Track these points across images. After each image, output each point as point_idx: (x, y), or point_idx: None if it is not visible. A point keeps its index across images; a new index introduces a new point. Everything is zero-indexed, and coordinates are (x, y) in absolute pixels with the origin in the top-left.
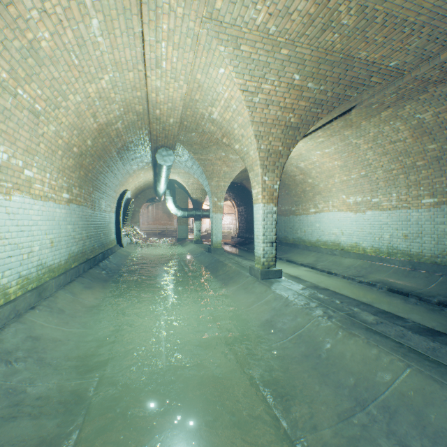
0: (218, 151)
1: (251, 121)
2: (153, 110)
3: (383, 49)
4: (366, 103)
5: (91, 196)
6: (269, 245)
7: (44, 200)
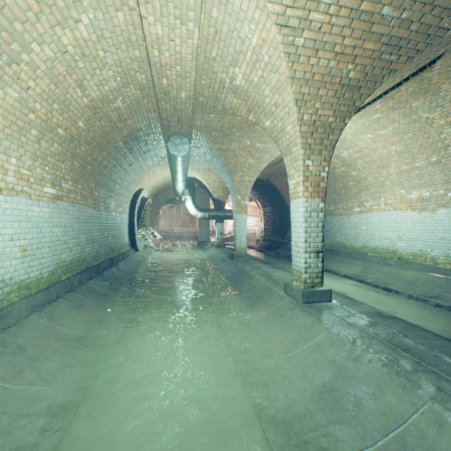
0: (242, 138)
1: (291, 78)
2: (158, 79)
3: None
4: None
5: (92, 193)
6: (314, 255)
7: (7, 193)
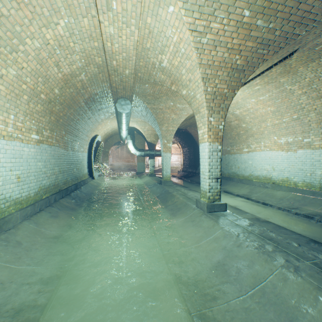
0: (167, 101)
1: (199, 64)
2: (110, 61)
3: None
4: (310, 44)
5: (63, 138)
6: (215, 181)
7: (7, 139)
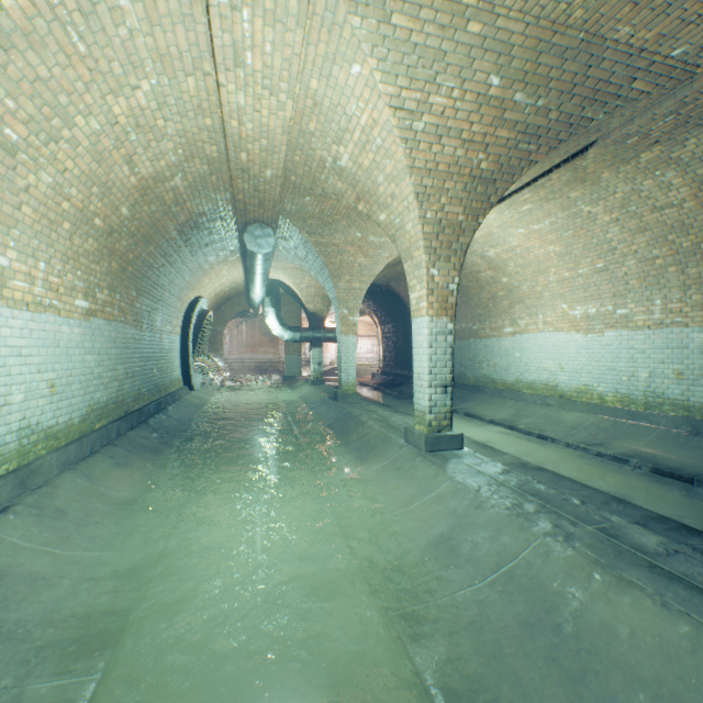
0: (349, 229)
1: (410, 168)
2: (235, 154)
3: (665, 19)
4: (617, 134)
5: (133, 306)
6: (441, 391)
7: (34, 309)
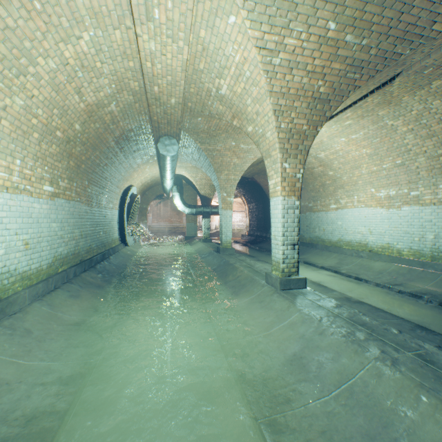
0: (227, 140)
1: (269, 92)
2: (150, 87)
3: None
4: (417, 66)
5: (86, 191)
6: (291, 248)
7: (12, 192)
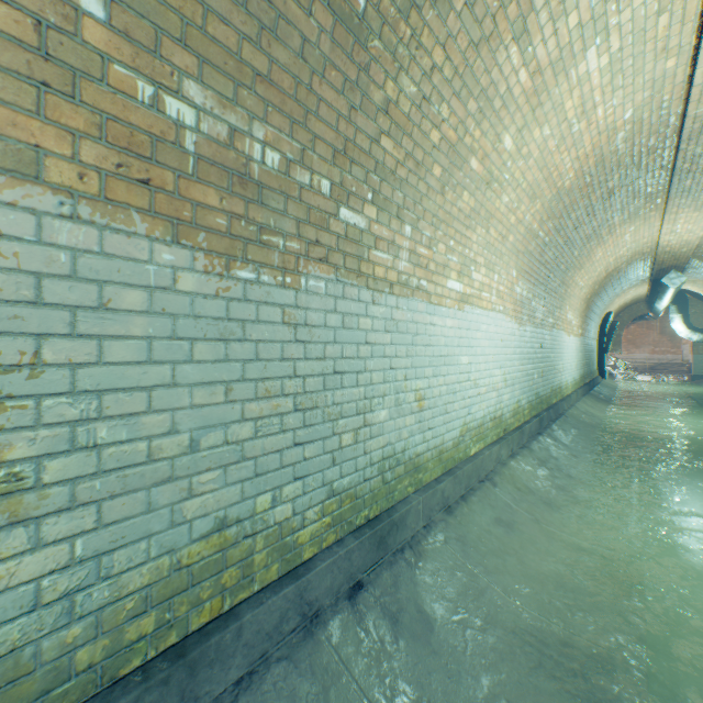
0: None
1: None
2: (661, 249)
3: None
4: None
5: (586, 328)
6: None
7: (574, 336)
